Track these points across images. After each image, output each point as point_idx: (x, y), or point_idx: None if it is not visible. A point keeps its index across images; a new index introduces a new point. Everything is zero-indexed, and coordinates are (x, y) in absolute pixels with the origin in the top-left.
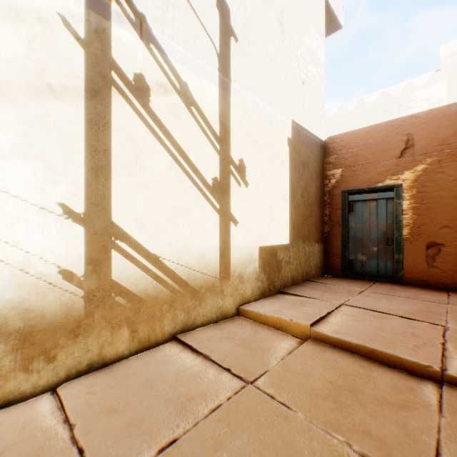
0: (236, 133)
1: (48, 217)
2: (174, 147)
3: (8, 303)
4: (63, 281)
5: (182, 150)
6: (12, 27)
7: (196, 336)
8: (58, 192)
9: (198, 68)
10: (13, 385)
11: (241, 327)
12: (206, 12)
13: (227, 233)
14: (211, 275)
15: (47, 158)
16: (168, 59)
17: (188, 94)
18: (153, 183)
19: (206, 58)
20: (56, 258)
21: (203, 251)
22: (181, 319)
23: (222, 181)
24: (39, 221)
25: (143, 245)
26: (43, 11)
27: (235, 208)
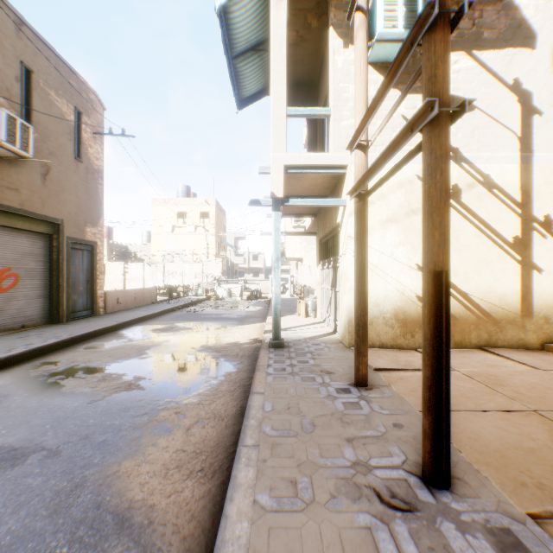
0: (539, 193)
1: (411, 270)
2: (478, 221)
3: (398, 307)
4: (417, 301)
5: (484, 222)
6: (399, 191)
7: (496, 350)
8: (415, 259)
9: (497, 159)
10: (400, 342)
11: (542, 355)
12: (506, 112)
13: (528, 280)
14: (510, 312)
15: (411, 244)
16: (473, 165)
17: (489, 182)
18: (462, 248)
19: (506, 147)
20: (414, 289)
21: (503, 293)
22: (483, 338)
23: (522, 238)
24: (408, 273)
25: (456, 286)
26: (409, 177)
27: (538, 258)
